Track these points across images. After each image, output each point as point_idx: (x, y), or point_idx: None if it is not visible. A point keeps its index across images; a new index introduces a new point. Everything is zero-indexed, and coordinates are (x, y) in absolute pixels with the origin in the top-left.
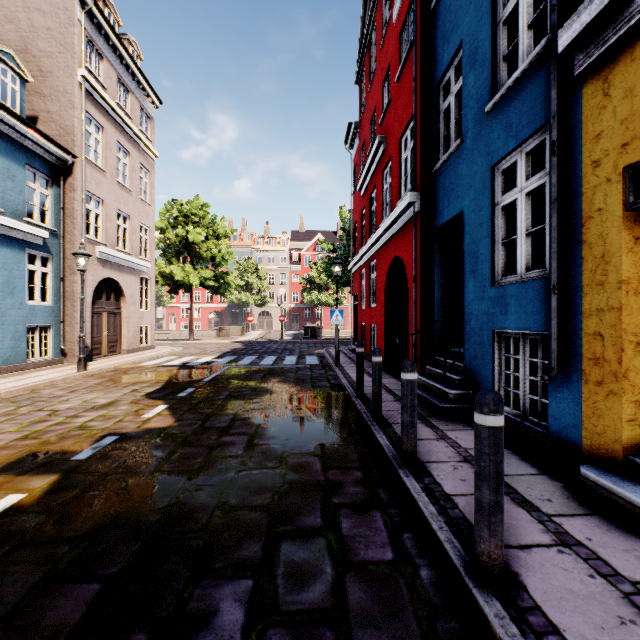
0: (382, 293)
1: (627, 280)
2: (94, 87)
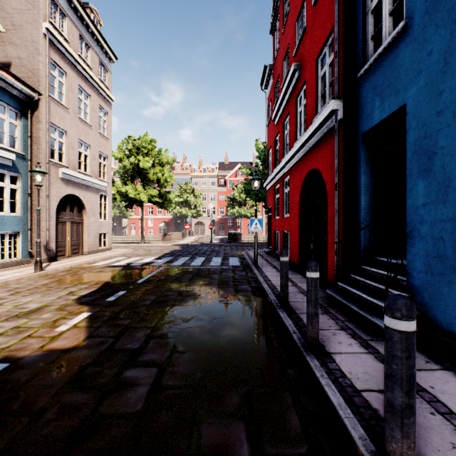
0: (296, 204)
1: None
2: (57, 38)
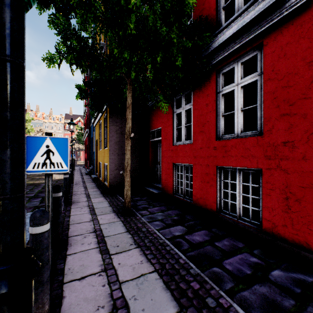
0: (87, 150)
1: (96, 153)
2: None
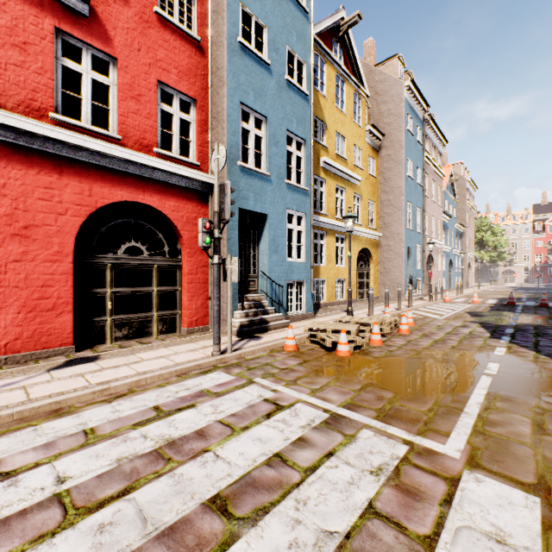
0: None
1: None
2: (469, 204)
